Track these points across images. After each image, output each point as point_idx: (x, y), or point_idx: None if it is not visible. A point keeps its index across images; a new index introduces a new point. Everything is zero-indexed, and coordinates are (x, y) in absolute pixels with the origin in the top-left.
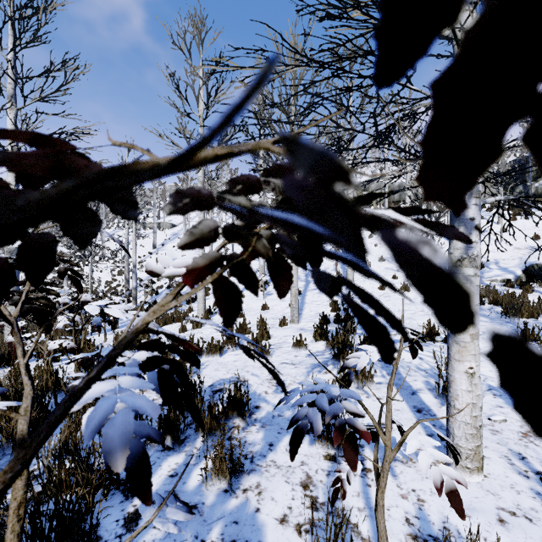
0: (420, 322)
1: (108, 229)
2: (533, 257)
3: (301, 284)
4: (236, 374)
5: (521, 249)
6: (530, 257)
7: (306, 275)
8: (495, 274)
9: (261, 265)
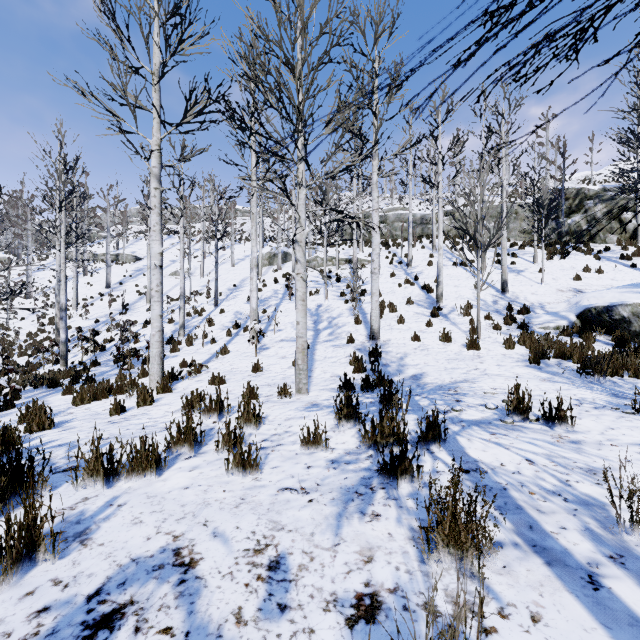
0: (484, 386)
1: (41, 260)
2: (585, 299)
3: (309, 335)
4: (176, 537)
5: (564, 291)
6: (582, 300)
7: (314, 322)
8: (546, 320)
9: (253, 308)
